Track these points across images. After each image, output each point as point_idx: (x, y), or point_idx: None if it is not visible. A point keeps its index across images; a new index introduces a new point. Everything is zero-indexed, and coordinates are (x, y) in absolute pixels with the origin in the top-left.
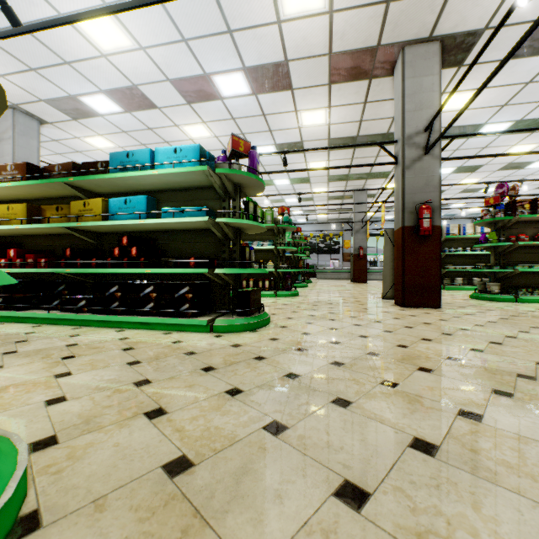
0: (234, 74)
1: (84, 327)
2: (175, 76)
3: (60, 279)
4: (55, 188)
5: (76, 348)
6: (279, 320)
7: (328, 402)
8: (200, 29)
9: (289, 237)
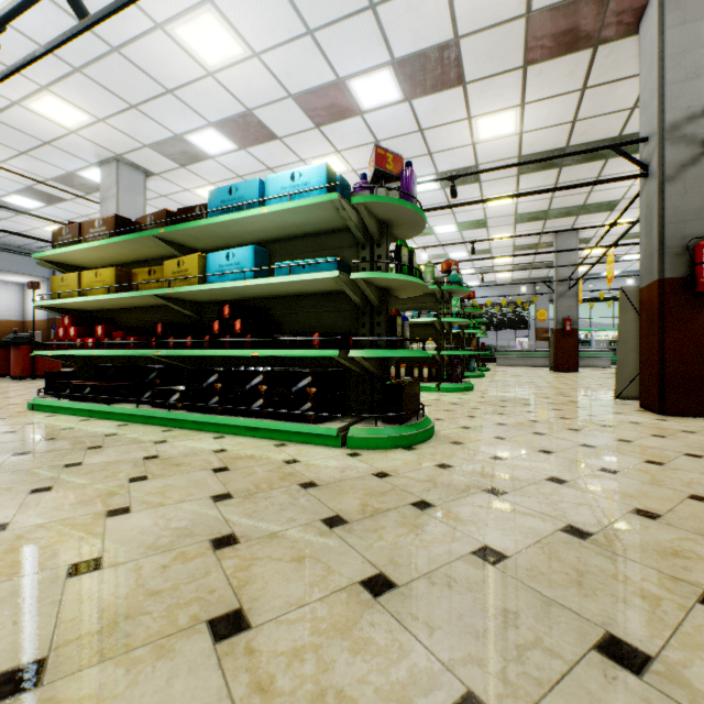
0: (378, 73)
1: (177, 429)
2: (299, 89)
3: (155, 363)
4: (146, 245)
5: (154, 463)
6: (448, 430)
7: (589, 646)
8: (331, 10)
9: (456, 306)
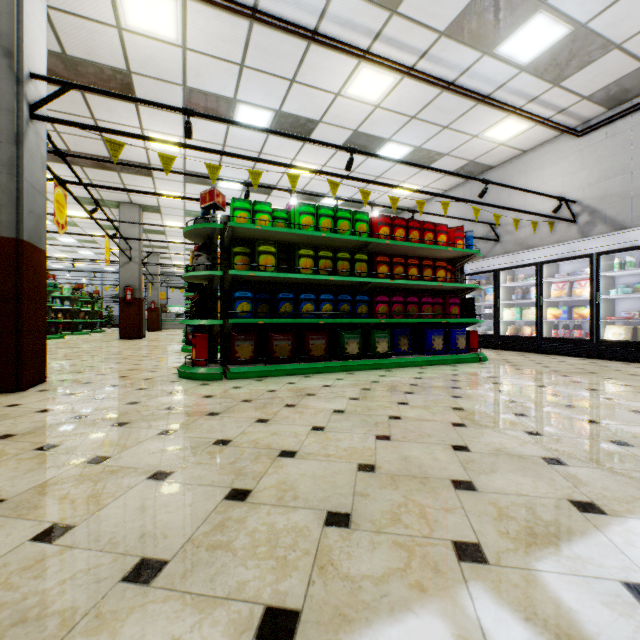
0: None
1: None
2: None
3: None
4: None
5: None
6: None
7: None
8: None
9: (69, 293)
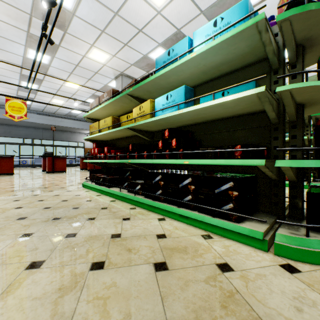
0: None
1: (138, 207)
2: (207, 5)
3: (131, 166)
4: (125, 102)
5: (115, 243)
6: None
7: None
8: None
9: None
